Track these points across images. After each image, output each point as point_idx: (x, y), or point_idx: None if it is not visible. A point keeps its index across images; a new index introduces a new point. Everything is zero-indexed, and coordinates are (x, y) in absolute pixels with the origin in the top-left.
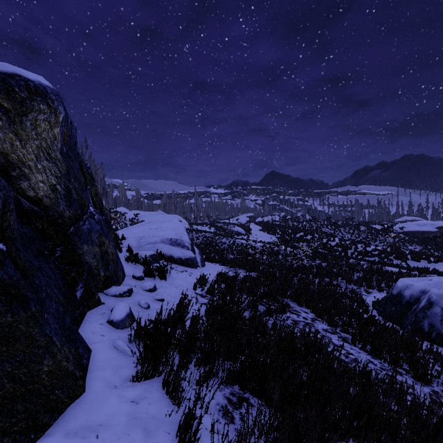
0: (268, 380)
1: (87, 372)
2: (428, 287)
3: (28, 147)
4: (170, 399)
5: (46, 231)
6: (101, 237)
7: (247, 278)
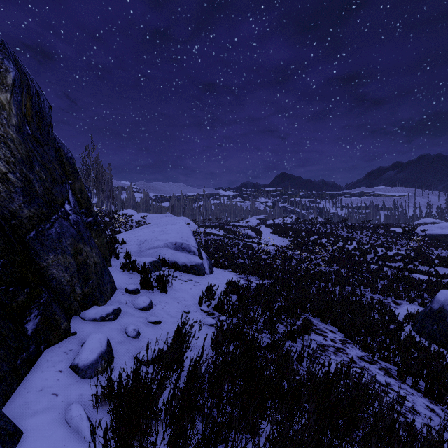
0: None
1: None
2: None
3: None
4: None
5: None
6: (77, 244)
7: (261, 288)
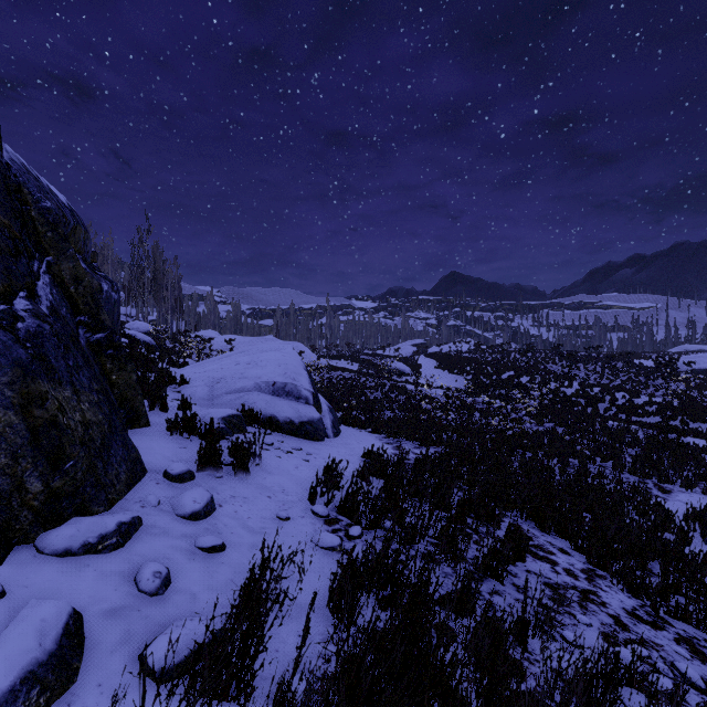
0: None
1: None
2: None
3: None
4: None
5: None
6: (30, 383)
7: (425, 465)
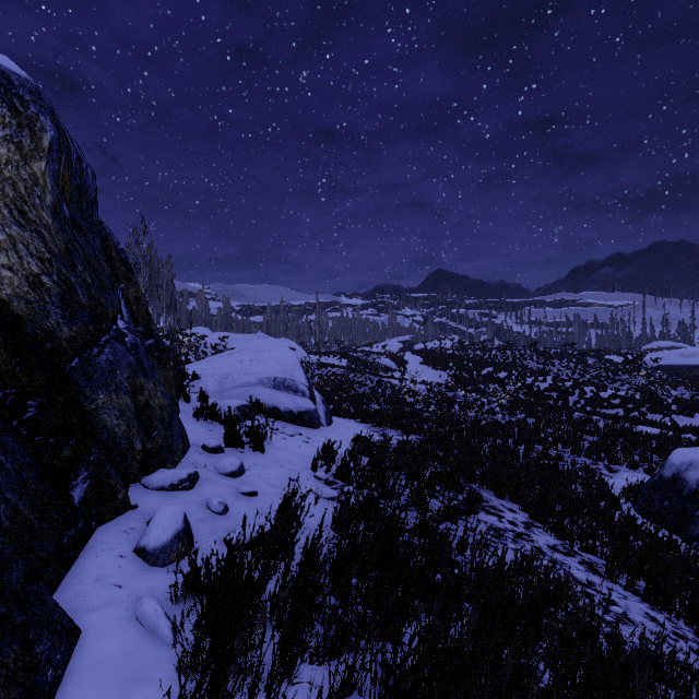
0: None
1: None
2: None
3: None
4: None
5: (0, 366)
6: (136, 378)
7: (405, 447)
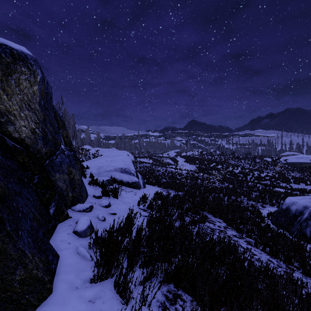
0: (197, 281)
1: (55, 275)
2: (309, 204)
3: (13, 100)
4: (120, 298)
5: (26, 163)
6: (69, 168)
7: (176, 197)
